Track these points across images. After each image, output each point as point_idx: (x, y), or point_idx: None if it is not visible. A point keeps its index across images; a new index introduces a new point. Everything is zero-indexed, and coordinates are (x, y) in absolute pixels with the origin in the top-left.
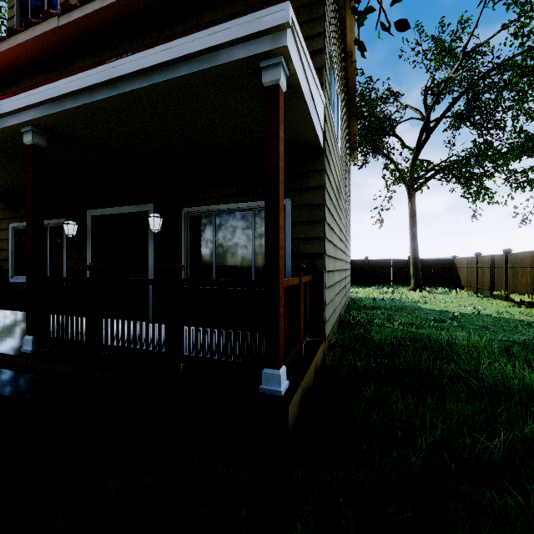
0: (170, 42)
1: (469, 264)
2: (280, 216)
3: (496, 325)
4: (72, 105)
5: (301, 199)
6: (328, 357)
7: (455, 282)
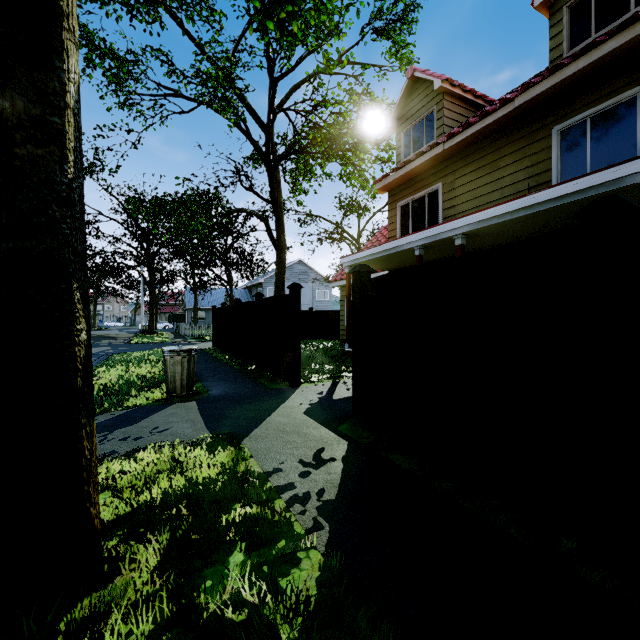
0: (581, 178)
1: None
2: None
3: None
4: (496, 221)
5: None
6: None
7: None
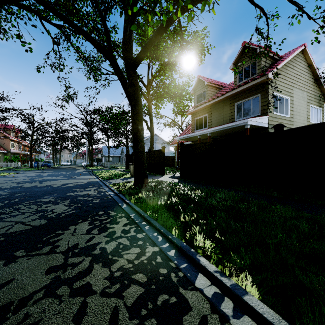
0: (232, 123)
1: None
2: None
3: None
4: (216, 130)
5: None
6: None
7: None
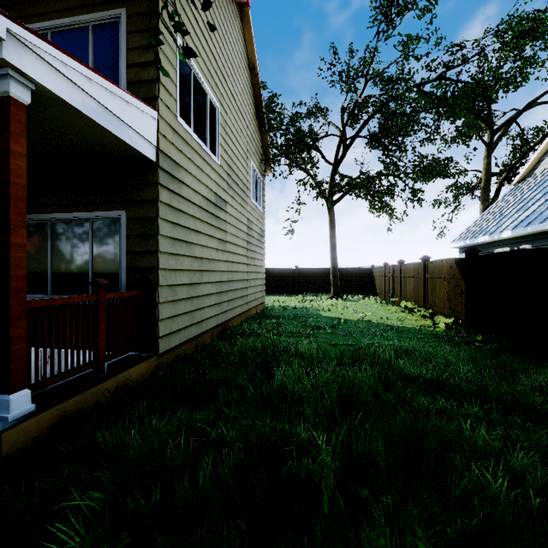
0: None
1: (381, 273)
2: (15, 234)
3: (363, 331)
4: None
5: (136, 212)
6: (160, 372)
7: (373, 289)
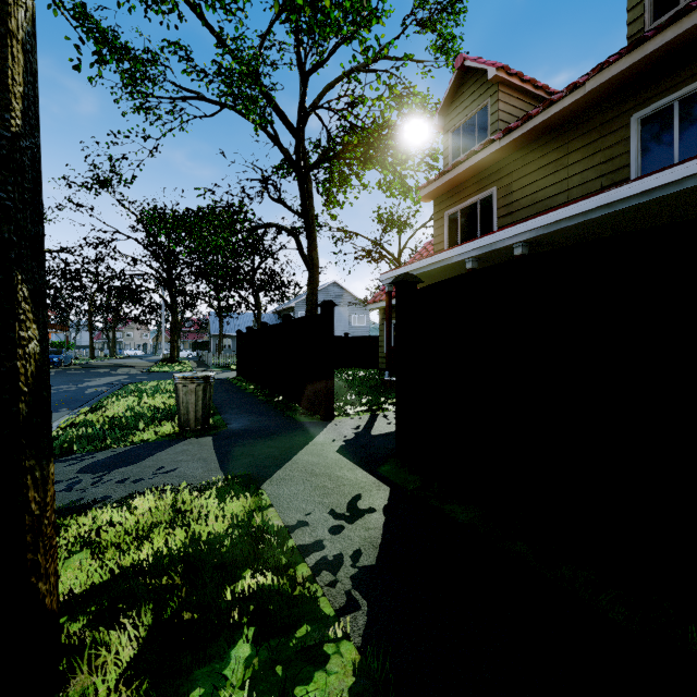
0: (675, 167)
1: None
2: None
3: None
4: (566, 225)
5: None
6: None
7: None
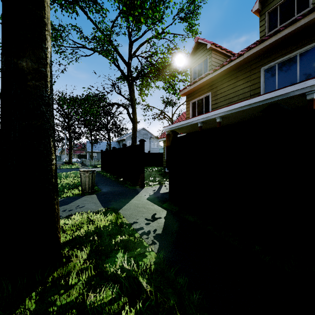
0: (271, 92)
1: None
2: None
3: None
4: (235, 111)
5: None
6: None
7: None
